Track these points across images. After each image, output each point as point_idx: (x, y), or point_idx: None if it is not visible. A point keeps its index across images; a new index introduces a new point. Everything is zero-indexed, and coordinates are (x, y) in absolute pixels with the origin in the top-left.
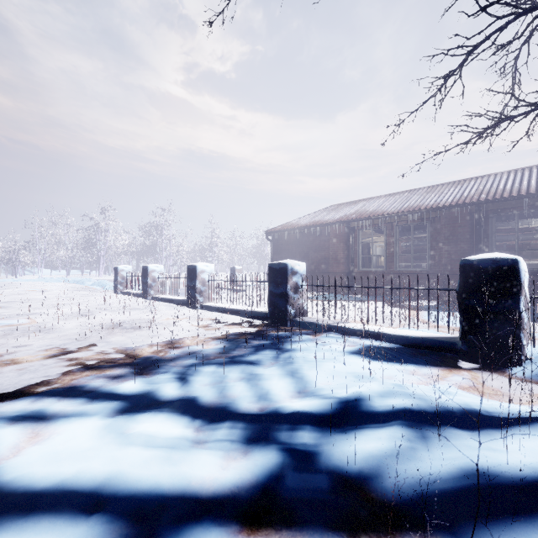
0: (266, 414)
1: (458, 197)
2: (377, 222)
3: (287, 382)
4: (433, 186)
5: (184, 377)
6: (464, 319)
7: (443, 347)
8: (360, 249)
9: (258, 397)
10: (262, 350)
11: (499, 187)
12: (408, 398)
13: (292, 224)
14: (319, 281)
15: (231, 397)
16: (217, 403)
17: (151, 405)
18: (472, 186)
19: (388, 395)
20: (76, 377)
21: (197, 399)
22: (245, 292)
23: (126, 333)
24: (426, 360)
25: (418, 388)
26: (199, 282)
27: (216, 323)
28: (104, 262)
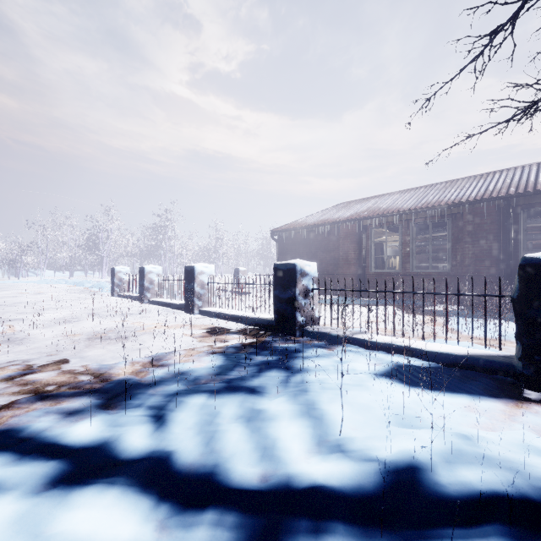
0: (270, 491)
1: (483, 192)
2: (392, 219)
3: (301, 426)
4: (452, 180)
5: (160, 416)
6: (527, 334)
7: (495, 369)
8: (372, 249)
9: (259, 454)
10: (266, 372)
11: (530, 179)
12: (491, 469)
13: (299, 223)
14: (327, 283)
15: (221, 453)
16: (199, 465)
17: (103, 469)
18: (496, 179)
19: (456, 460)
20: (20, 412)
21: (170, 459)
22: (248, 297)
23: (109, 344)
24: (478, 387)
25: (492, 444)
26: (198, 285)
27: (214, 332)
28: (107, 264)
